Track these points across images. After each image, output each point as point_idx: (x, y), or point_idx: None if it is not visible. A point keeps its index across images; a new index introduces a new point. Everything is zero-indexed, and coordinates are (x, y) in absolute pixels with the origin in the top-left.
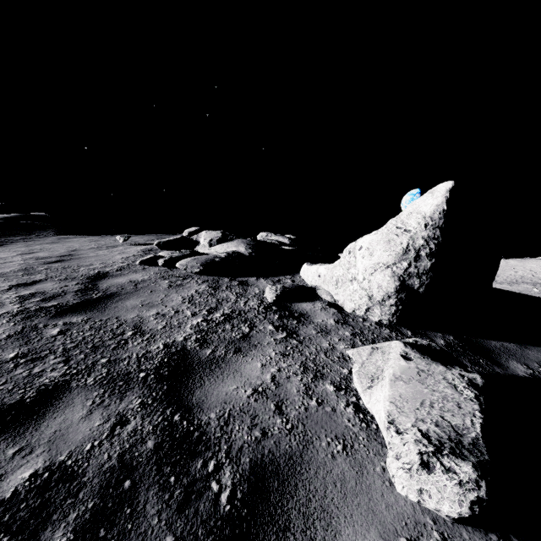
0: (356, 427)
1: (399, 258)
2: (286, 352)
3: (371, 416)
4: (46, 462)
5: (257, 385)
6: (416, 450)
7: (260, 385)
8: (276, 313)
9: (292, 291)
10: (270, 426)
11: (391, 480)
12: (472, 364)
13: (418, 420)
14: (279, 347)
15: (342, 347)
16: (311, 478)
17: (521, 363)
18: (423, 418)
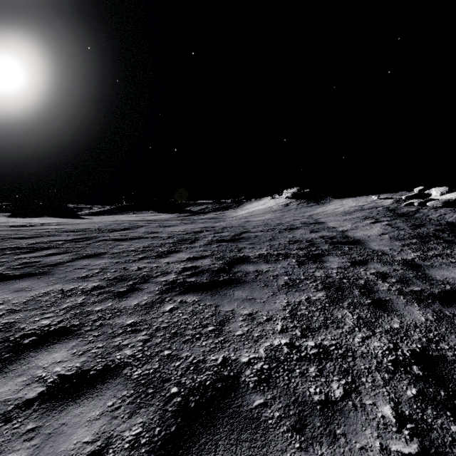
0: None
1: None
2: None
3: None
4: (434, 229)
5: None
6: None
7: None
8: None
9: None
10: None
11: None
12: None
13: None
14: None
15: None
16: None
17: None
18: None
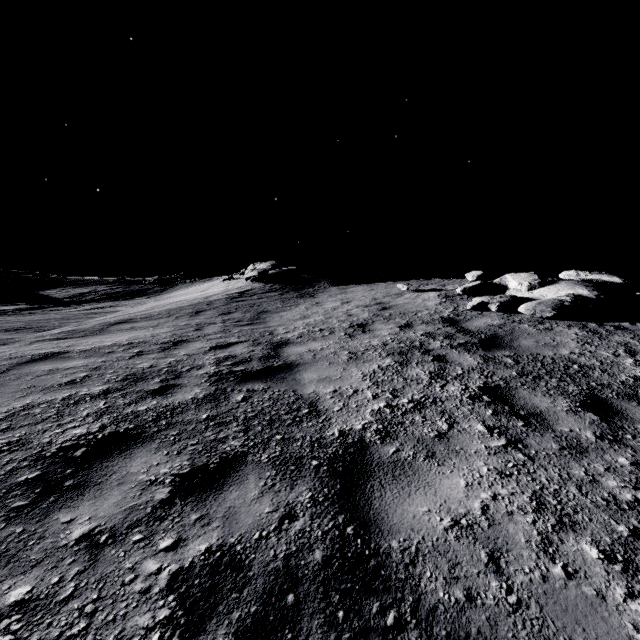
0: None
1: None
2: None
3: None
4: None
5: None
6: None
7: None
8: None
9: None
10: None
11: None
12: None
13: None
14: None
15: None
16: None
17: None
18: None
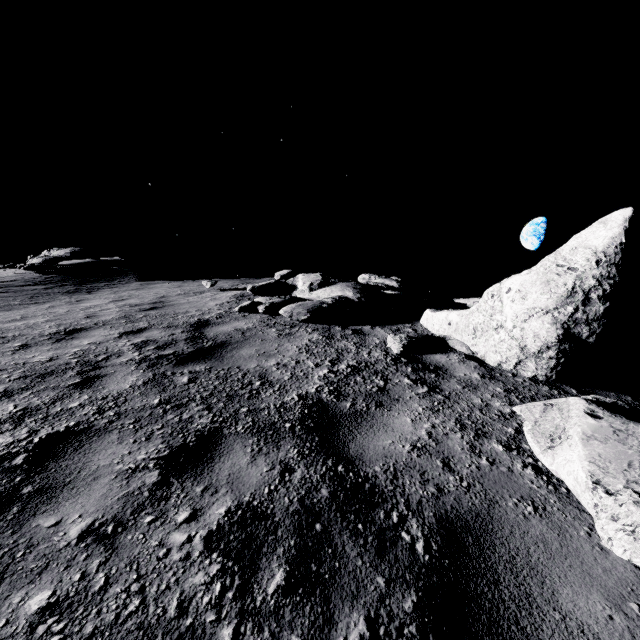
0: (542, 489)
1: (562, 301)
2: (434, 408)
3: (557, 479)
4: (234, 501)
5: (414, 440)
6: (639, 512)
7: (418, 441)
8: (408, 365)
9: (419, 341)
10: (443, 482)
11: (601, 545)
12: None
13: (629, 482)
14: (424, 401)
15: (498, 405)
16: (507, 536)
17: None
18: (635, 480)
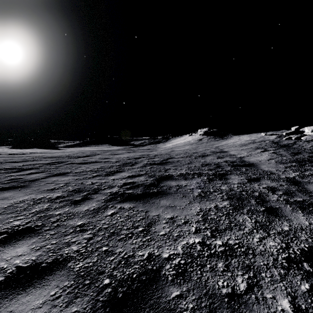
0: None
1: None
2: None
3: None
4: (308, 156)
5: None
6: None
7: None
8: None
9: None
10: None
11: None
12: None
13: None
14: None
15: None
16: None
17: None
18: None
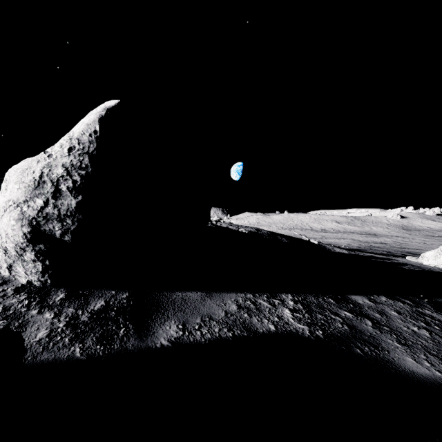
0: None
1: (31, 193)
2: None
3: None
4: None
5: None
6: None
7: None
8: None
9: None
10: None
11: None
12: (98, 341)
13: None
14: None
15: None
16: None
17: (179, 323)
18: None
